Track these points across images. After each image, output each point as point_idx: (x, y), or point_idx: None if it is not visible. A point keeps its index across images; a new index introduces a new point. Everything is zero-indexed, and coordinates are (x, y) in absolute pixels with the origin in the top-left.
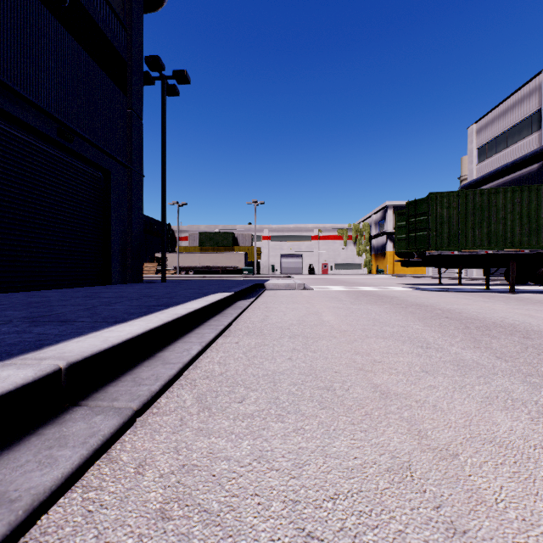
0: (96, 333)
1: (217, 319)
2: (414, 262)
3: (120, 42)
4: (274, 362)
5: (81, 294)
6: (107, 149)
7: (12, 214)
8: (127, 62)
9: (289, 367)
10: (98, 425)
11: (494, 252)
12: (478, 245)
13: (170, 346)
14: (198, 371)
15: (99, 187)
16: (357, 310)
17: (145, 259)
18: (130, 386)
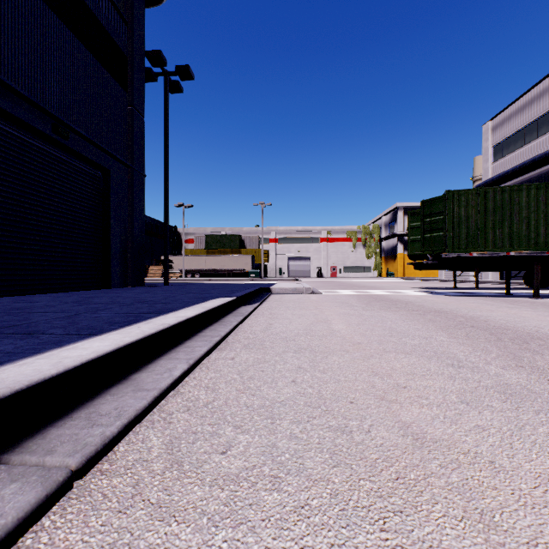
0: (57, 350)
1: (214, 328)
2: (428, 265)
3: (120, 36)
4: (274, 387)
5: (73, 299)
6: (106, 147)
7: (3, 214)
8: (128, 57)
9: (293, 395)
10: (4, 504)
11: (516, 254)
12: (498, 246)
13: (151, 364)
14: (178, 399)
15: (98, 187)
16: (370, 317)
17: (151, 262)
18: (79, 427)
